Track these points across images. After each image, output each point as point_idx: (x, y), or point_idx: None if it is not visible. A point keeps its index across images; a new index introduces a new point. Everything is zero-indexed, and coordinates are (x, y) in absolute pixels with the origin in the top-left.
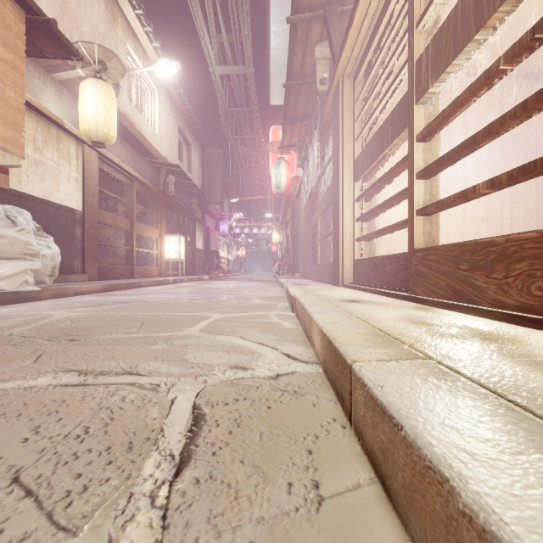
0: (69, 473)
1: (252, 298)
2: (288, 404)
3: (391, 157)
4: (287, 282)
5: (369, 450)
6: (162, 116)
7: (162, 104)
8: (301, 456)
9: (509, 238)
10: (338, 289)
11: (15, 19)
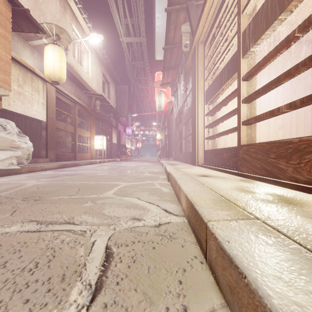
0: (21, 298)
1: (144, 172)
2: (166, 245)
3: (226, 90)
4: (165, 163)
5: (219, 282)
6: (93, 66)
7: (93, 60)
8: (175, 285)
9: (301, 139)
10: (195, 168)
11: (5, 9)
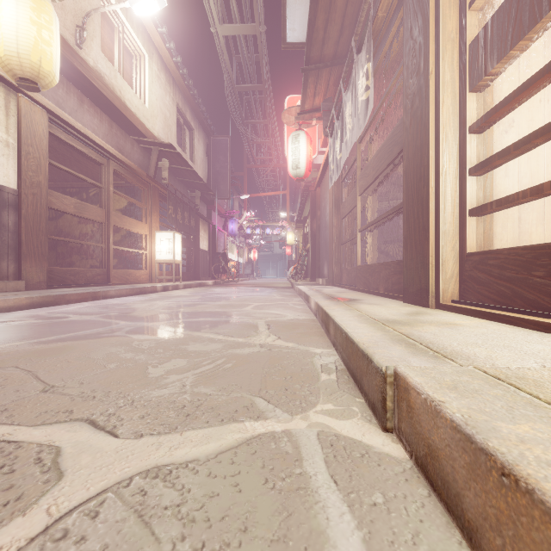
0: None
1: (256, 326)
2: None
3: (530, 51)
4: (313, 293)
5: None
6: (154, 88)
7: (154, 73)
8: None
9: None
10: (456, 320)
11: None
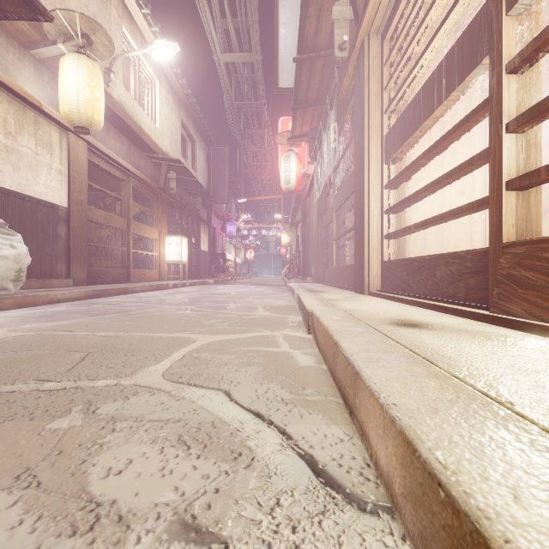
0: None
1: (256, 308)
2: None
3: (428, 134)
4: (298, 288)
5: None
6: (163, 108)
7: (163, 96)
8: None
9: None
10: (366, 299)
11: None
